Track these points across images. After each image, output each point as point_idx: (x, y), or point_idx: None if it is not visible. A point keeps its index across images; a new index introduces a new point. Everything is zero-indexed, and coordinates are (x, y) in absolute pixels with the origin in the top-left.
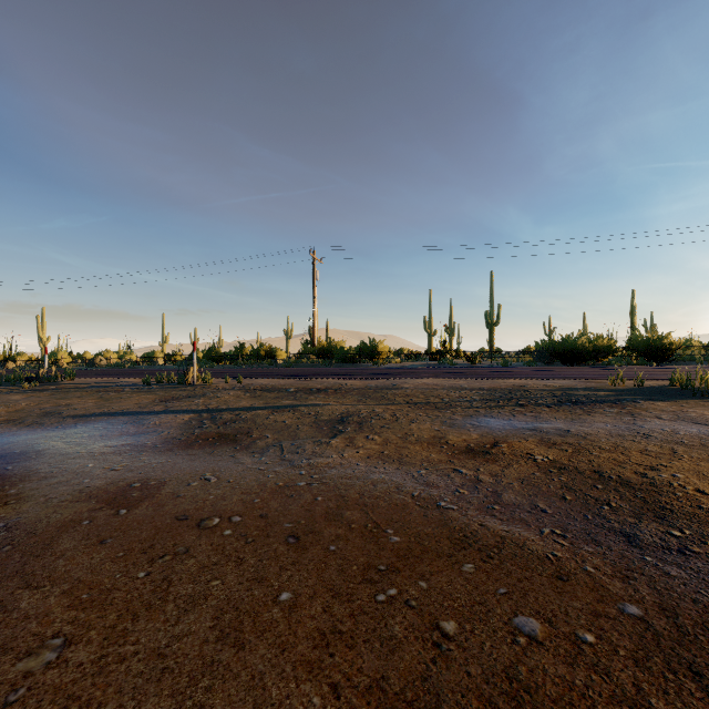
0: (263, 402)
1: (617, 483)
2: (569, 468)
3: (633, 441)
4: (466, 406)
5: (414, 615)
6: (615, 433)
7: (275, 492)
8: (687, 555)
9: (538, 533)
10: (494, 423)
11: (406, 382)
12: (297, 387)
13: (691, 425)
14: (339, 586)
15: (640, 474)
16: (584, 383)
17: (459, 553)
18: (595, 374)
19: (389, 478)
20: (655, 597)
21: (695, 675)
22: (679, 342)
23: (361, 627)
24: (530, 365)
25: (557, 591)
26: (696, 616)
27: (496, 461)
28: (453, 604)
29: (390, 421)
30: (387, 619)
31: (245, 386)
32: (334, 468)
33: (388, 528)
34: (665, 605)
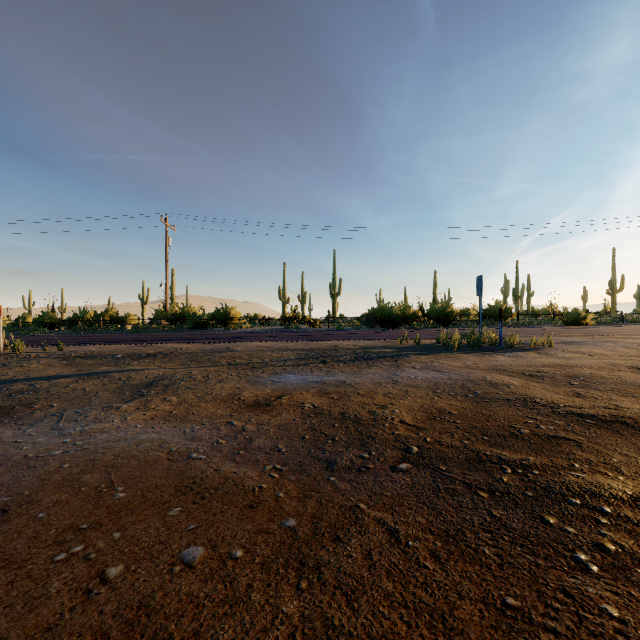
0: (75, 370)
1: (351, 421)
2: (325, 412)
3: (384, 387)
4: (280, 364)
5: (85, 567)
6: (376, 381)
7: (16, 465)
8: (361, 471)
9: (261, 470)
10: (292, 379)
11: (241, 345)
12: (126, 352)
13: (430, 372)
14: (19, 554)
15: (372, 412)
16: (383, 343)
17: (176, 499)
18: (395, 336)
19: (159, 436)
20: (315, 509)
21: (301, 565)
22: (463, 311)
23: (13, 592)
24: (357, 328)
25: (241, 518)
26: (334, 518)
27: (271, 411)
28: (135, 548)
29: (199, 382)
30: (50, 578)
31: (66, 353)
32: (107, 432)
33: (120, 486)
34: (318, 514)
